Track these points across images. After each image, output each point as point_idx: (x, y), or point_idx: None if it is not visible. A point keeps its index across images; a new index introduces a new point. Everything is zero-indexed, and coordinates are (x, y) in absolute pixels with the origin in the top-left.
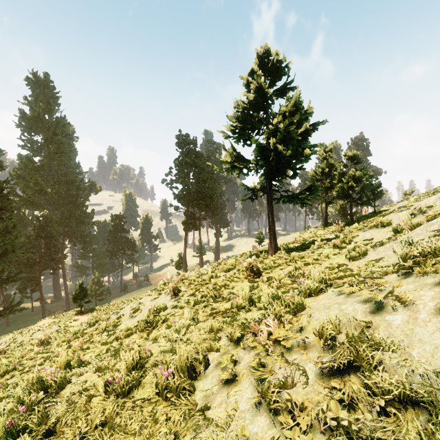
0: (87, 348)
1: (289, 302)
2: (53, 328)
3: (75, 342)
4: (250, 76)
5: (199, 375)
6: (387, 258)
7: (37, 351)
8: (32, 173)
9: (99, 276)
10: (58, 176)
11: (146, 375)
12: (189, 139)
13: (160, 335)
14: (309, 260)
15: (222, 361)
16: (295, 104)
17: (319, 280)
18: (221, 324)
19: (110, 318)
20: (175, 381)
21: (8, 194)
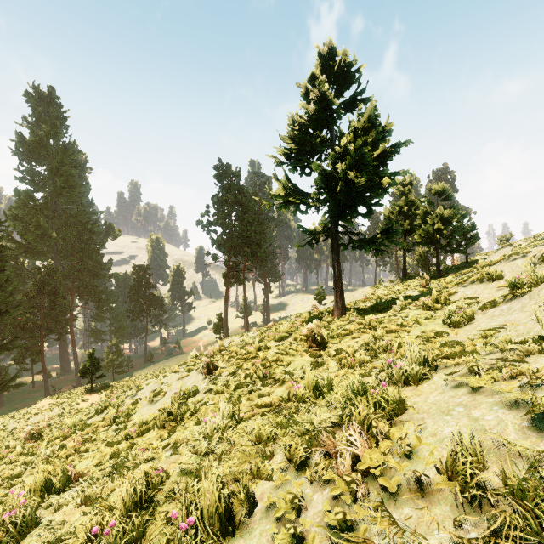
0: (85, 450)
1: (380, 398)
2: (55, 412)
3: (71, 439)
4: (310, 83)
5: (238, 525)
6: (512, 327)
7: (20, 451)
8: (33, 213)
9: (117, 342)
10: (66, 216)
11: (156, 516)
12: (231, 170)
13: (184, 440)
14: (391, 326)
15: (277, 503)
16: (370, 119)
17: (419, 361)
18: (273, 427)
19: (123, 403)
20: (198, 543)
21: (0, 239)
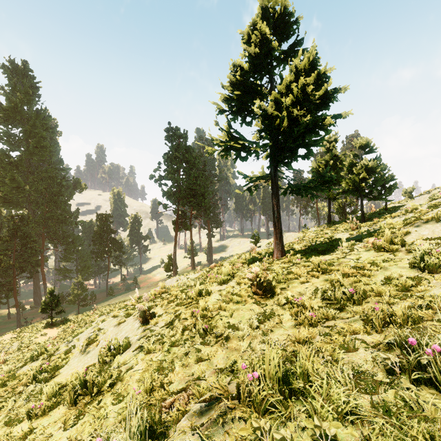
0: None
1: None
2: (15, 346)
3: None
4: (251, 31)
5: None
6: None
7: None
8: (9, 169)
9: (82, 279)
10: (38, 172)
11: None
12: (179, 132)
13: None
14: (345, 269)
15: None
16: (311, 62)
17: None
18: None
19: (58, 350)
20: None
21: None
